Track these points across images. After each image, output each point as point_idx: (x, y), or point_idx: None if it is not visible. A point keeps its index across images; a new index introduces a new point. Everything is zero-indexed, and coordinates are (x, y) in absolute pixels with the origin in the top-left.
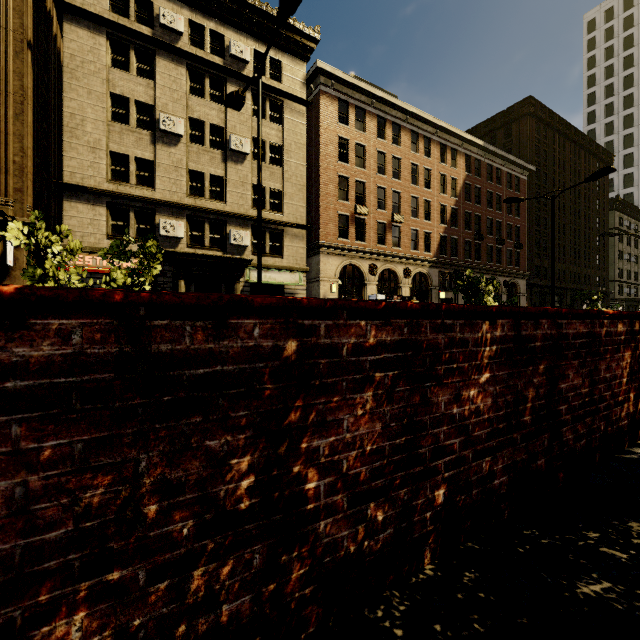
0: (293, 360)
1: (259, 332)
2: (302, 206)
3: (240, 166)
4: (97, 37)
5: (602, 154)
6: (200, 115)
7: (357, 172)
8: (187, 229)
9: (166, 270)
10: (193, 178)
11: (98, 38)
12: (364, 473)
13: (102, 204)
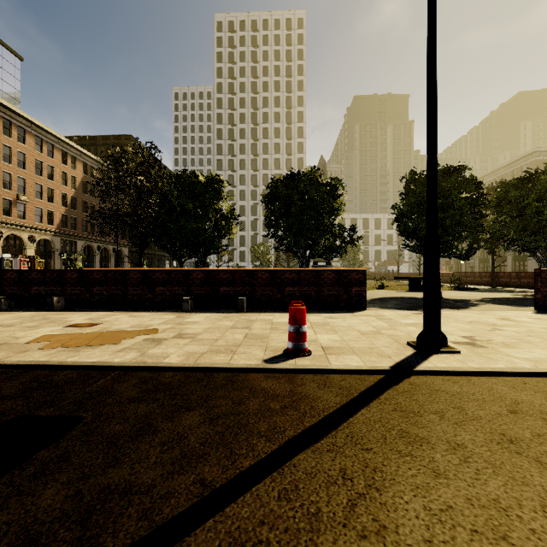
0: None
1: None
2: None
3: None
4: None
5: None
6: None
7: None
8: None
9: None
10: None
11: None
12: None
13: None
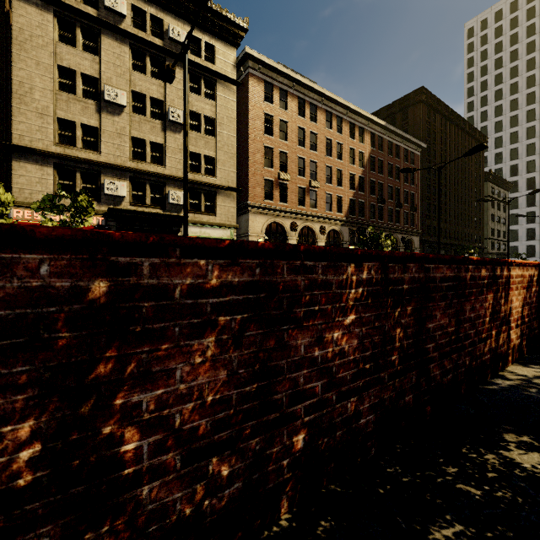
0: (102, 303)
1: (49, 270)
2: (233, 171)
3: (178, 135)
4: (45, 14)
5: (478, 136)
6: (142, 89)
7: (280, 144)
8: (130, 189)
9: (110, 225)
10: (135, 144)
11: (46, 15)
12: (204, 426)
13: (50, 165)
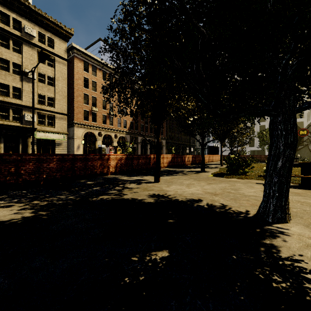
0: (20, 159)
1: (15, 157)
2: (65, 105)
3: (31, 84)
4: None
5: None
6: (7, 57)
7: (93, 93)
8: None
9: None
10: (2, 87)
11: None
12: (30, 172)
13: None
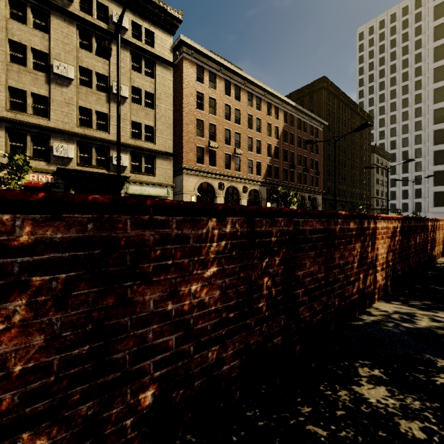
0: None
1: None
2: (169, 139)
3: (121, 106)
4: None
5: (367, 117)
6: (88, 65)
7: (210, 117)
8: (77, 152)
9: (59, 183)
10: (82, 113)
11: None
12: (9, 400)
13: (1, 128)
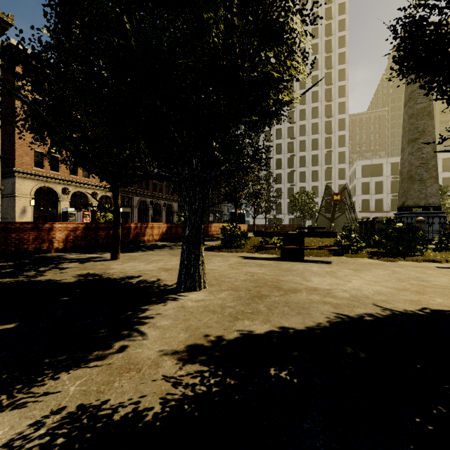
0: None
1: None
2: None
3: None
4: None
5: None
6: None
7: None
8: None
9: None
10: None
11: None
12: None
13: None
